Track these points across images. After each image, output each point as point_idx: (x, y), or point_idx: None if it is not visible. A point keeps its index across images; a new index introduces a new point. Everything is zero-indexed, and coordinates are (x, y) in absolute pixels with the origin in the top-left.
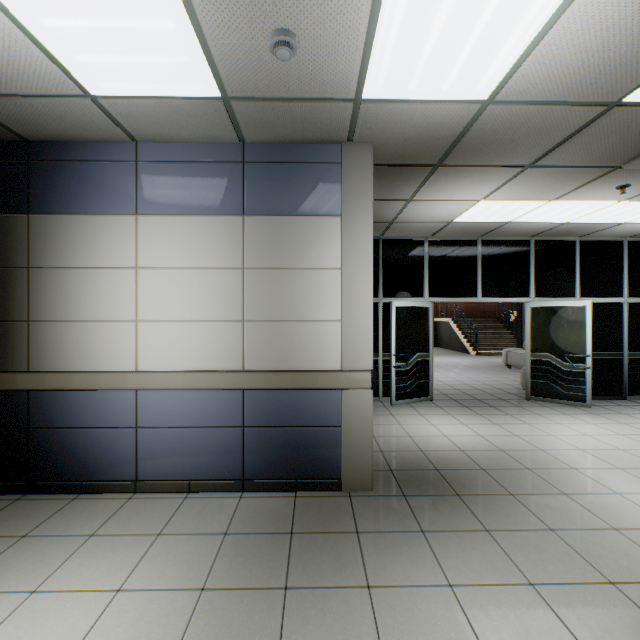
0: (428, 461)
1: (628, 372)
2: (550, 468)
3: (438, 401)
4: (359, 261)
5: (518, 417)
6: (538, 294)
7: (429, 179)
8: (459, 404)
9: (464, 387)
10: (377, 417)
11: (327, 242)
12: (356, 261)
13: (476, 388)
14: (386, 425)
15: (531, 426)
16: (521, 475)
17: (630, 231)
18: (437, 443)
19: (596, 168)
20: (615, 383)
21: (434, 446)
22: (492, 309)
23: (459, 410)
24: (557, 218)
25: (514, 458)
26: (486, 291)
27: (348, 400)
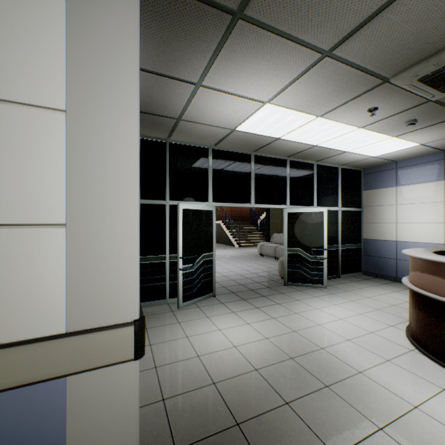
0: (224, 406)
1: (341, 258)
2: (343, 378)
3: (221, 296)
4: (109, 102)
5: (287, 306)
6: (292, 202)
7: (224, 46)
8: (238, 297)
9: (238, 277)
10: (162, 329)
11: (28, 44)
12: (102, 101)
13: (247, 277)
14: (172, 341)
15: (300, 316)
16: (326, 402)
17: (345, 160)
18: (229, 362)
19: (373, 76)
20: (334, 266)
21: (227, 369)
22: (247, 215)
23: (240, 305)
24: (313, 139)
25: (307, 369)
26: (257, 198)
27: (82, 393)
